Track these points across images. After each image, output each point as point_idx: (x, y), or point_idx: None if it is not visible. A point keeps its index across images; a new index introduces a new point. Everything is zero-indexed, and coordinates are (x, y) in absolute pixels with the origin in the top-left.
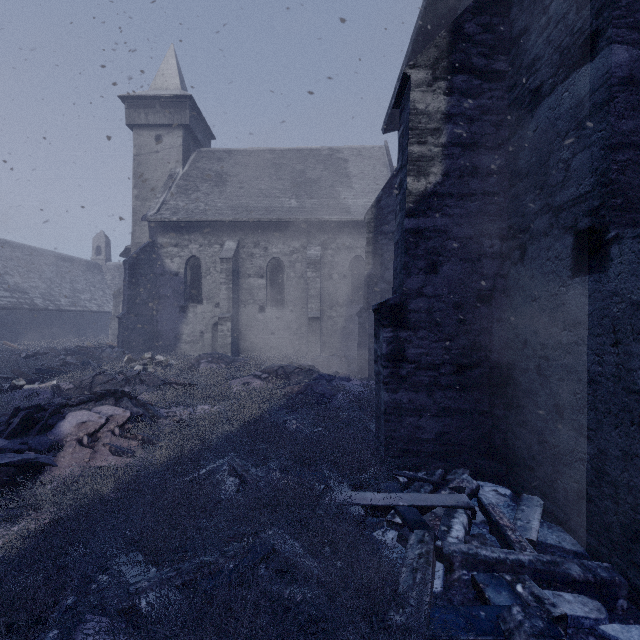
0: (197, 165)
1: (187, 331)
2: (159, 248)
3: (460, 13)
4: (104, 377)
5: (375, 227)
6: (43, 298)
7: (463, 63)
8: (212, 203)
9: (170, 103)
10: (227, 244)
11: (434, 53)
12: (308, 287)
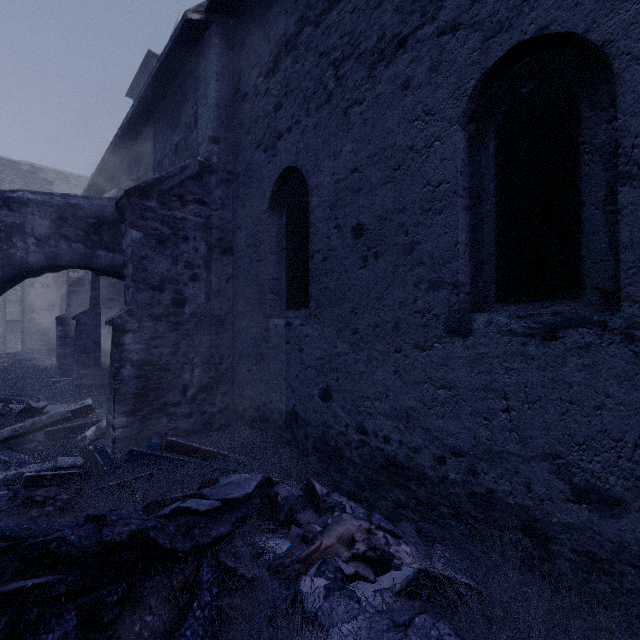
0: None
1: None
2: None
3: None
4: None
5: None
6: None
7: None
8: None
9: None
10: None
11: None
12: (7, 294)
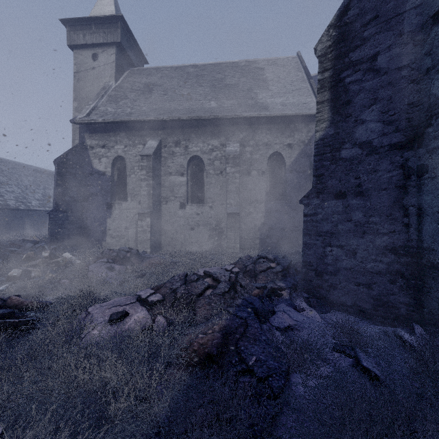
0: (128, 79)
1: (113, 226)
2: (88, 149)
3: None
4: None
5: (335, 58)
6: (16, 200)
7: None
8: (137, 107)
9: (104, 24)
10: (149, 143)
11: None
12: (227, 182)
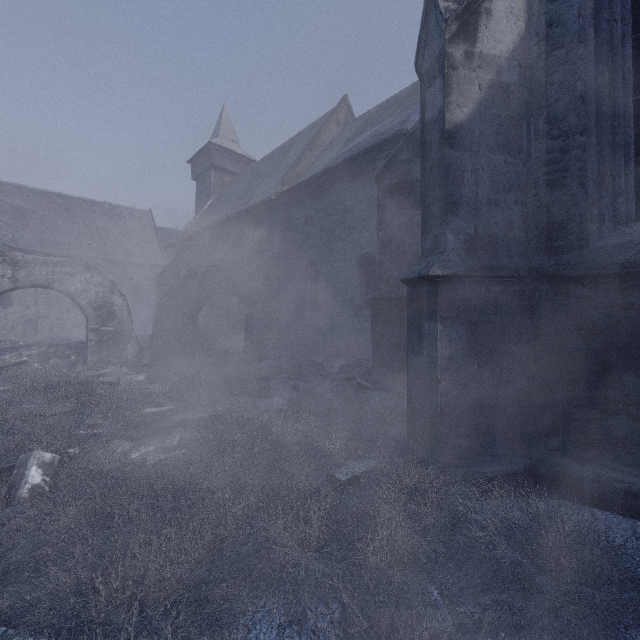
0: None
1: None
2: None
3: (191, 258)
4: (47, 341)
5: (161, 282)
6: None
7: (191, 268)
8: (19, 234)
9: None
10: None
11: (186, 265)
12: None
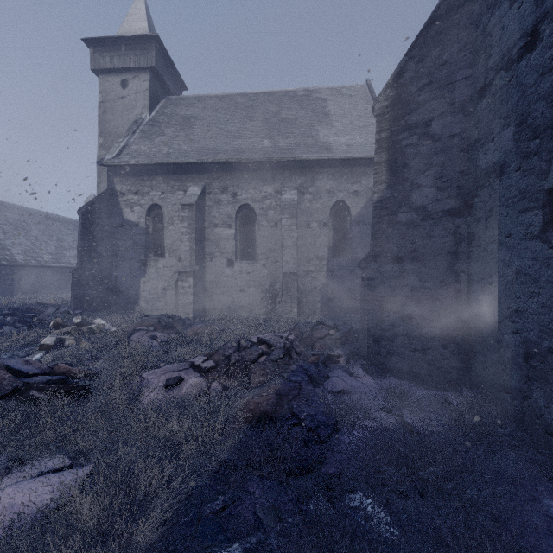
0: (165, 111)
1: (148, 288)
2: (118, 196)
3: None
4: None
5: (392, 119)
6: (25, 254)
7: None
8: (176, 146)
9: (136, 45)
10: (191, 189)
11: None
12: (282, 236)
